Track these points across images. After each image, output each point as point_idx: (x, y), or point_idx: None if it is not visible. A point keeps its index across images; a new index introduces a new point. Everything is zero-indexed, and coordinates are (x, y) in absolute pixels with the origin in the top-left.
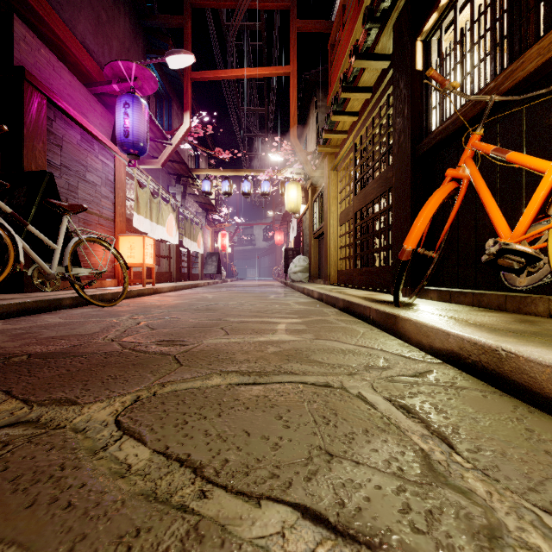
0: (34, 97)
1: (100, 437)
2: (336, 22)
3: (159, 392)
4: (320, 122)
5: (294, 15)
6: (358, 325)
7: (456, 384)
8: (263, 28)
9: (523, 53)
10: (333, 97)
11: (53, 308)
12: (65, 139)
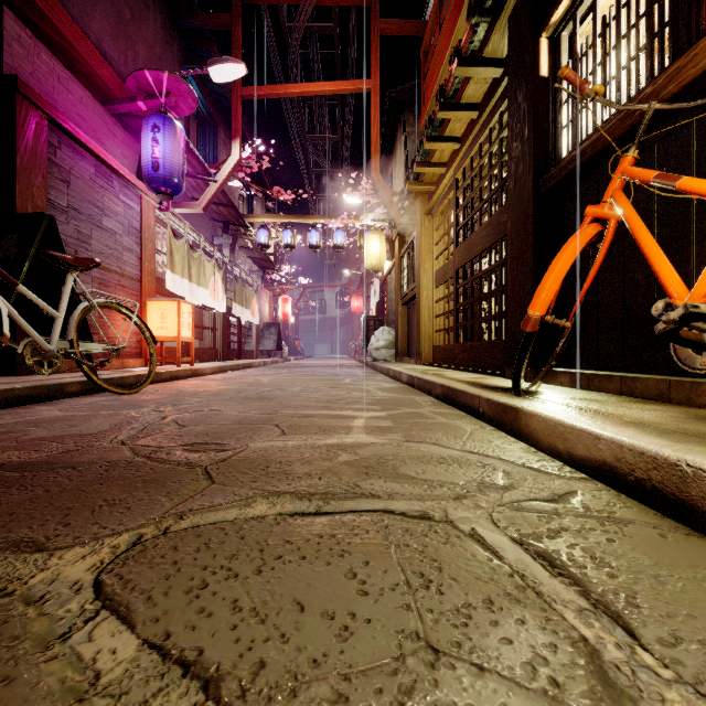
0: (30, 116)
1: (63, 614)
2: (431, 22)
3: (173, 529)
4: (410, 154)
5: (376, 13)
6: (463, 421)
7: (616, 514)
8: (336, 30)
9: (695, 43)
10: (427, 118)
11: (53, 396)
12: (73, 172)
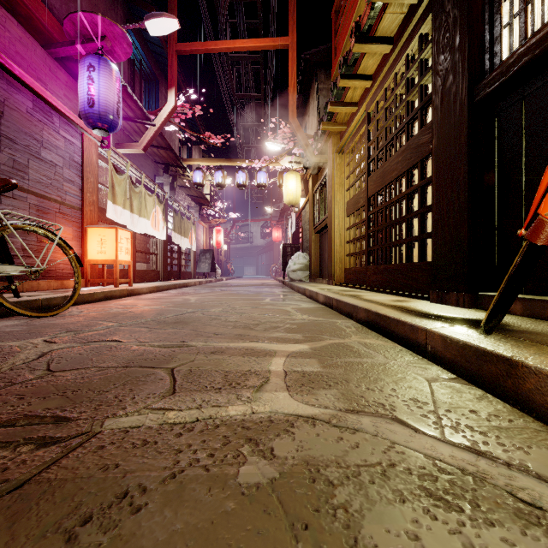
0: None
1: None
2: None
3: None
4: (321, 107)
5: None
6: (407, 360)
7: None
8: None
9: None
10: (341, 58)
11: None
12: (7, 104)
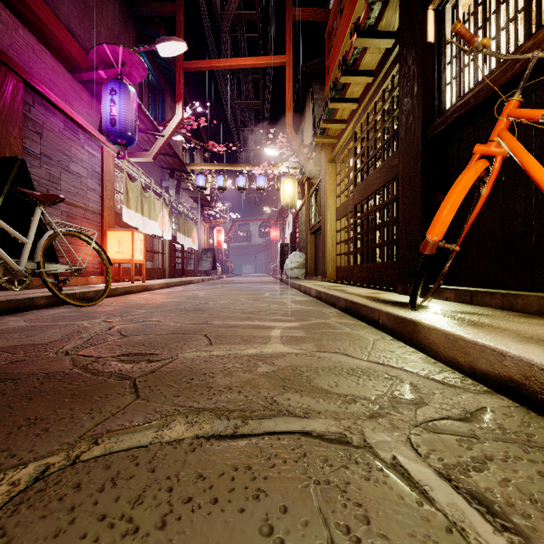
0: (8, 79)
1: None
2: (334, 9)
3: (84, 458)
4: (316, 116)
5: (290, 2)
6: (365, 331)
7: (534, 437)
8: (258, 17)
9: None
10: (331, 84)
11: (23, 308)
12: (45, 126)
